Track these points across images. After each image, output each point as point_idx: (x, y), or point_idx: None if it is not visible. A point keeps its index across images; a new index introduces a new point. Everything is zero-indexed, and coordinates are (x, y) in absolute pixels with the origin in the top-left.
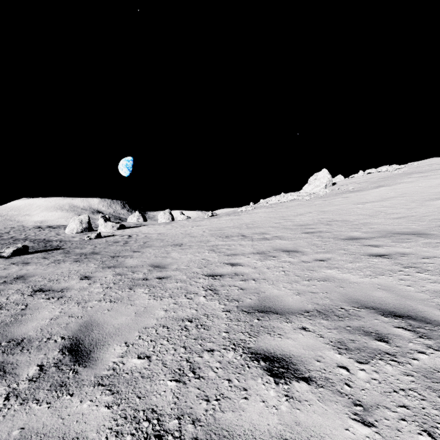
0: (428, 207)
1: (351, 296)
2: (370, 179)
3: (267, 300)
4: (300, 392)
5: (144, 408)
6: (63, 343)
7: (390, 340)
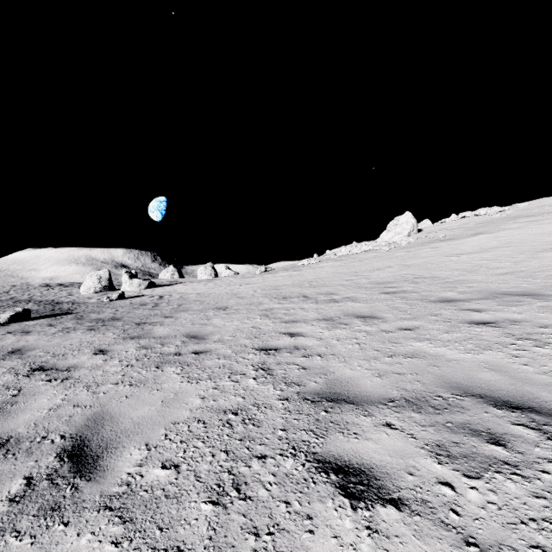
0: (542, 261)
1: (450, 379)
2: (465, 224)
3: (338, 384)
4: (388, 522)
5: (166, 545)
6: (62, 444)
7: (509, 443)
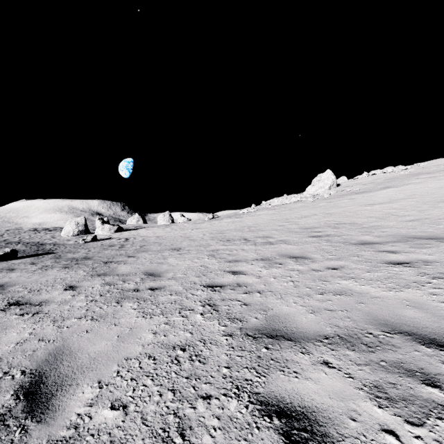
0: (442, 209)
1: (377, 316)
2: (375, 180)
3: (276, 320)
4: None
5: None
6: (21, 381)
7: None
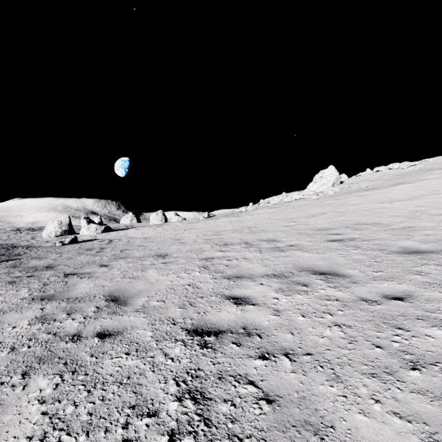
0: None
1: None
2: (382, 176)
3: None
4: None
5: None
6: None
7: None
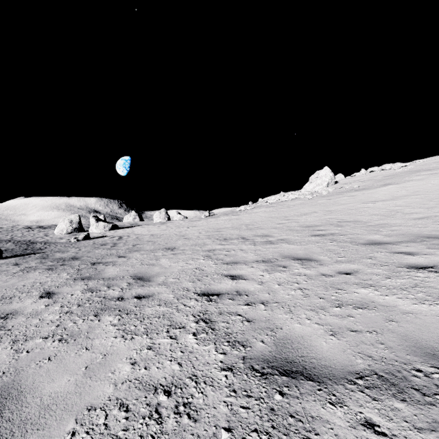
0: None
1: (418, 341)
2: (374, 177)
3: (289, 346)
4: None
5: None
6: None
7: None
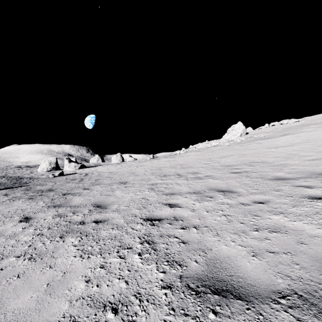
0: None
1: None
2: (275, 129)
3: (218, 266)
4: None
5: None
6: None
7: None
